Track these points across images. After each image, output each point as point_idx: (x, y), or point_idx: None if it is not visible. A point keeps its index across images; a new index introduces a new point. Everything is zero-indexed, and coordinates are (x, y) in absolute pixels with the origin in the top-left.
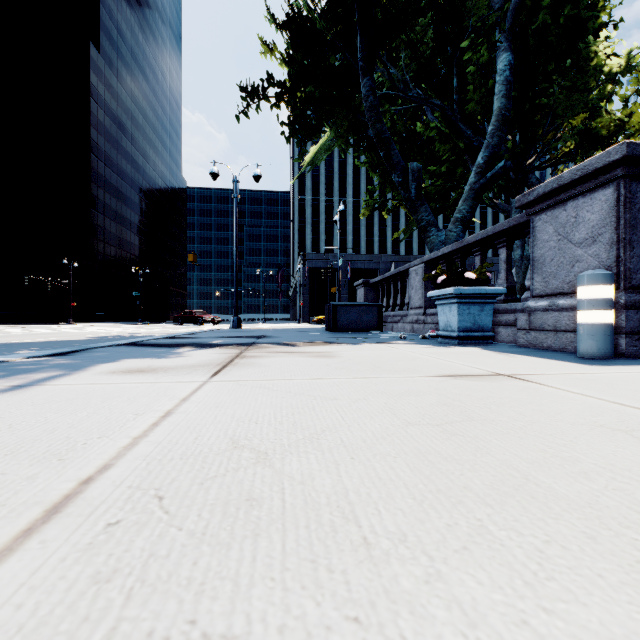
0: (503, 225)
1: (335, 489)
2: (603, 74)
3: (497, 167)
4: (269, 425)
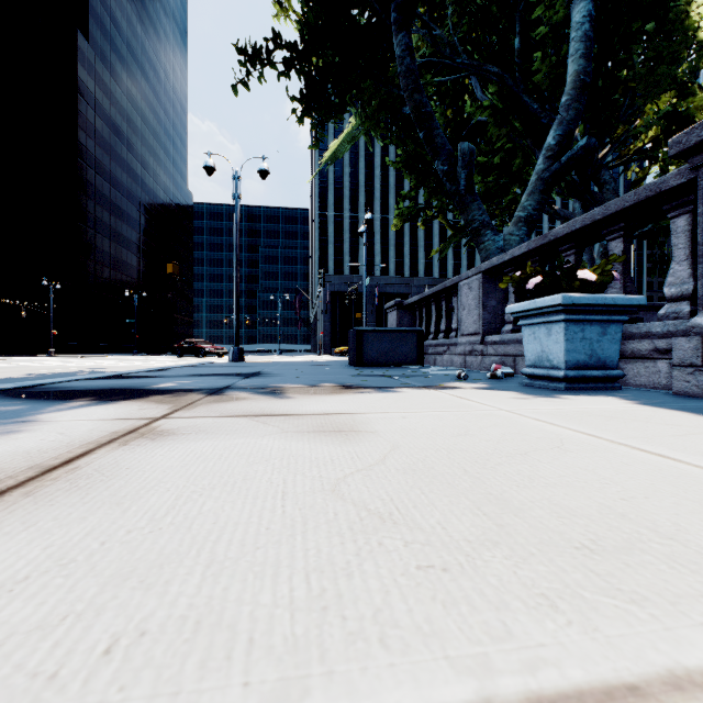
0: (624, 200)
1: None
2: (699, 40)
3: (576, 147)
4: None
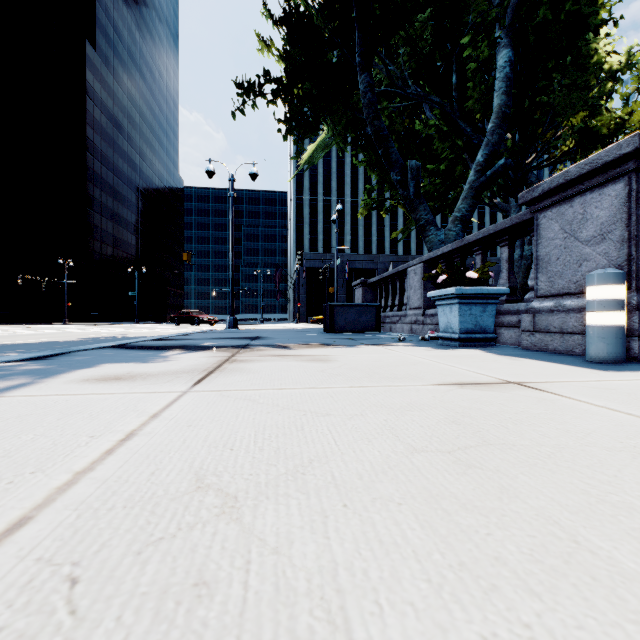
0: (505, 223)
1: (320, 563)
2: (603, 72)
3: (497, 165)
4: (246, 452)
